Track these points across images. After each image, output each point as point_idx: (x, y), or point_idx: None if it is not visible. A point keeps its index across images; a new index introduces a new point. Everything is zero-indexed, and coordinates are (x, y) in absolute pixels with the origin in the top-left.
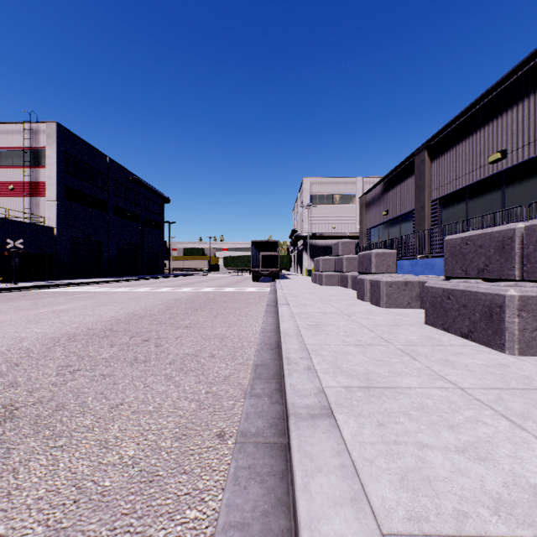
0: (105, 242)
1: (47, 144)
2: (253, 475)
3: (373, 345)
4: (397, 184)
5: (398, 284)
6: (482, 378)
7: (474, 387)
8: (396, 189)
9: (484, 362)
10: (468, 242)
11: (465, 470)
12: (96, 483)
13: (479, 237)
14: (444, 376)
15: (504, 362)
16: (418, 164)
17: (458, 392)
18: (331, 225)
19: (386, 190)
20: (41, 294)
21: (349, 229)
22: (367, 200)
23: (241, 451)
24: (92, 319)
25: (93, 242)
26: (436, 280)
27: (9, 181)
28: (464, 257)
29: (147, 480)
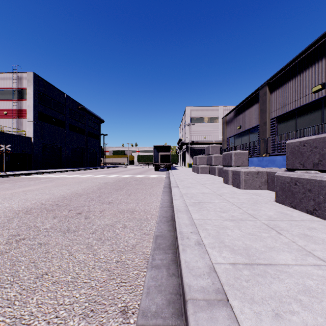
0: (63, 147)
1: (27, 86)
2: None
3: (244, 220)
4: (247, 108)
5: (253, 174)
6: None
7: None
8: (246, 112)
9: None
10: (305, 144)
11: None
12: None
13: (314, 140)
14: (311, 251)
15: None
16: (261, 95)
17: None
18: (203, 136)
19: (239, 113)
20: (20, 179)
21: (214, 138)
22: (227, 119)
23: None
24: (47, 196)
25: (56, 147)
26: (280, 171)
27: (4, 109)
28: (302, 155)
29: None
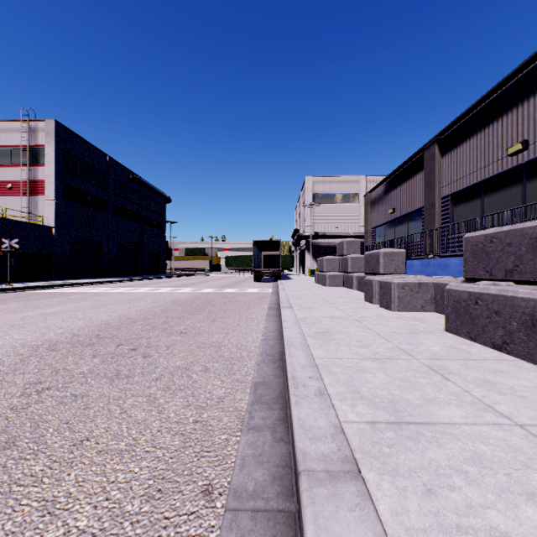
0: (105, 242)
1: (45, 142)
2: None
3: (393, 359)
4: (404, 180)
5: (411, 286)
6: None
7: (536, 423)
8: (403, 186)
9: (534, 384)
10: (493, 239)
11: None
12: None
13: (507, 233)
14: (491, 405)
15: None
16: (427, 159)
17: (518, 431)
18: (334, 224)
19: (392, 188)
20: (35, 295)
21: (352, 228)
22: (373, 198)
23: (232, 527)
24: (81, 323)
25: (93, 242)
26: (454, 282)
27: (7, 180)
28: (488, 256)
29: None
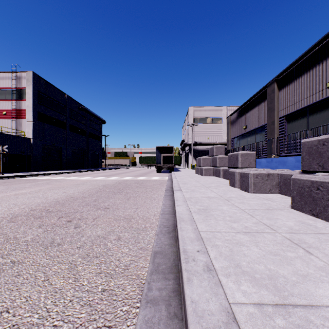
0: (64, 148)
1: (26, 85)
2: None
3: (260, 232)
4: (253, 107)
5: (262, 176)
6: None
7: None
8: (252, 111)
9: None
10: (325, 143)
11: None
12: None
13: None
14: None
15: None
16: (269, 93)
17: None
18: (207, 137)
19: (245, 112)
20: (17, 181)
21: (218, 139)
22: (232, 119)
23: None
24: (39, 201)
25: (56, 148)
26: (293, 173)
27: (3, 109)
28: (321, 155)
29: None
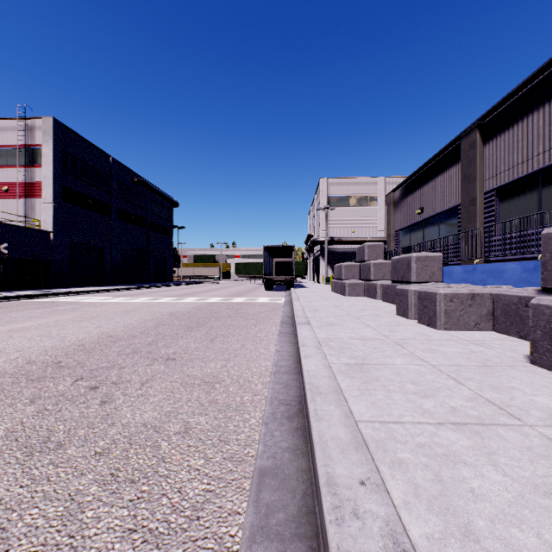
0: (107, 248)
1: (43, 142)
2: None
3: (489, 425)
4: (435, 176)
5: (462, 298)
6: None
7: None
8: (434, 182)
9: None
10: None
11: None
12: None
13: None
14: None
15: None
16: (466, 149)
17: None
18: (351, 229)
19: (420, 185)
20: (22, 305)
21: (370, 233)
22: (396, 197)
23: None
24: (48, 343)
25: (95, 248)
26: (524, 293)
27: (3, 182)
28: None
29: None
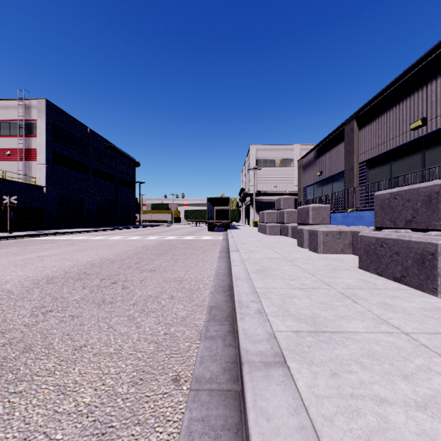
0: (86, 199)
1: (38, 117)
2: (207, 429)
3: (316, 288)
4: (329, 149)
5: (333, 234)
6: (423, 322)
7: (417, 331)
8: (329, 153)
9: (420, 306)
10: (397, 196)
11: (432, 432)
12: (47, 436)
13: (407, 192)
14: (386, 320)
15: (439, 306)
16: (348, 132)
17: (403, 337)
18: (273, 184)
19: (320, 155)
20: (31, 241)
21: (288, 188)
22: (304, 163)
23: (195, 400)
24: (70, 263)
25: (76, 199)
26: (367, 230)
27: (6, 148)
28: (393, 210)
29: (99, 432)
